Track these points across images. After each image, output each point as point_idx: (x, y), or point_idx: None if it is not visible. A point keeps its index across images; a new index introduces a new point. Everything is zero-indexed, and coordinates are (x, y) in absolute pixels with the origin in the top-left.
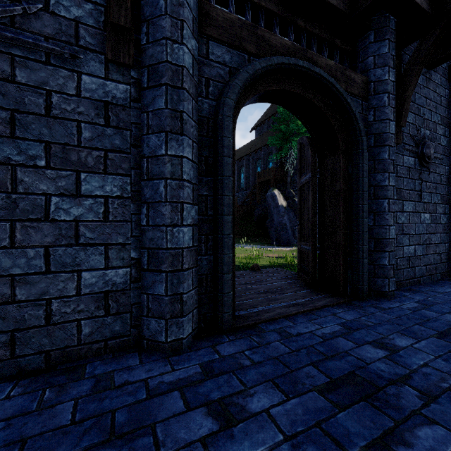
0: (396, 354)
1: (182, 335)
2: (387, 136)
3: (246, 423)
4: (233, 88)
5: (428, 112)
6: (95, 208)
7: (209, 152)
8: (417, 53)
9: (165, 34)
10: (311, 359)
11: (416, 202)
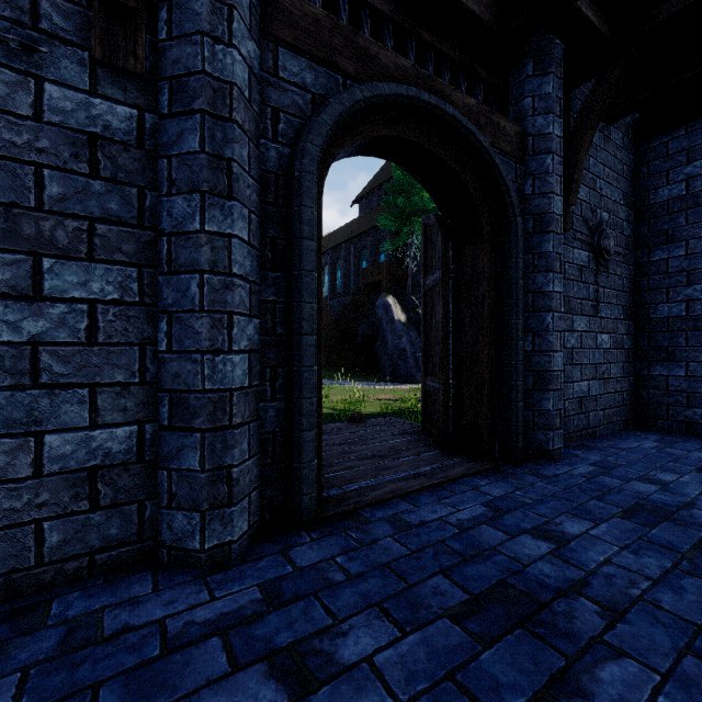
0: (566, 548)
1: (230, 537)
2: (552, 218)
3: (334, 684)
4: (318, 127)
5: (606, 186)
6: (71, 320)
7: (279, 231)
8: (592, 97)
9: (200, 25)
10: (440, 564)
11: (591, 317)
